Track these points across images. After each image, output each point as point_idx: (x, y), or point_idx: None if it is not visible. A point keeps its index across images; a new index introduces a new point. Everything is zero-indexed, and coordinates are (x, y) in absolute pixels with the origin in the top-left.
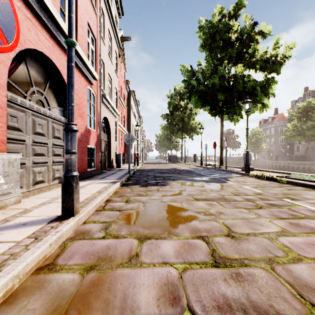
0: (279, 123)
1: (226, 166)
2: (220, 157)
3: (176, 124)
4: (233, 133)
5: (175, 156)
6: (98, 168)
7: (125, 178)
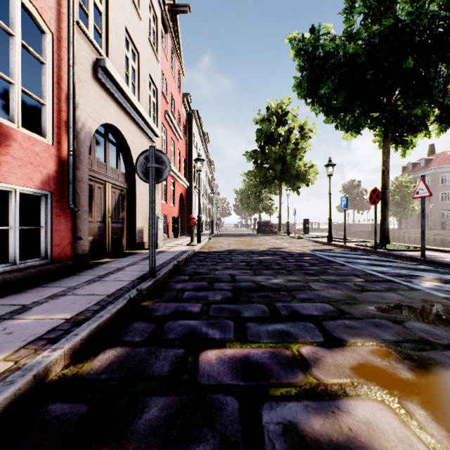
0: (440, 168)
1: (422, 247)
2: (381, 224)
3: (270, 167)
4: (359, 186)
5: (268, 223)
6: (63, 256)
7: (87, 329)
